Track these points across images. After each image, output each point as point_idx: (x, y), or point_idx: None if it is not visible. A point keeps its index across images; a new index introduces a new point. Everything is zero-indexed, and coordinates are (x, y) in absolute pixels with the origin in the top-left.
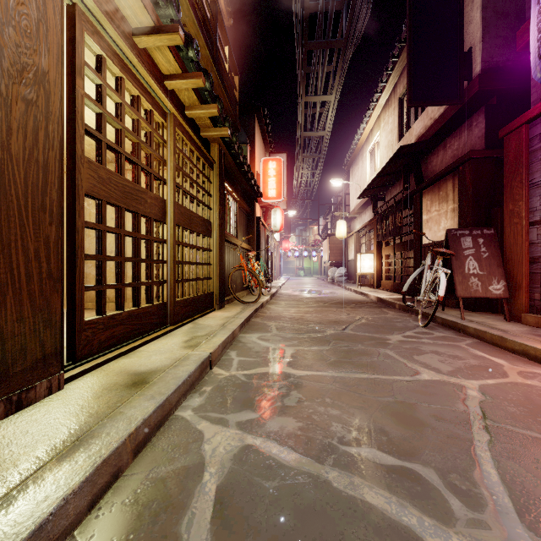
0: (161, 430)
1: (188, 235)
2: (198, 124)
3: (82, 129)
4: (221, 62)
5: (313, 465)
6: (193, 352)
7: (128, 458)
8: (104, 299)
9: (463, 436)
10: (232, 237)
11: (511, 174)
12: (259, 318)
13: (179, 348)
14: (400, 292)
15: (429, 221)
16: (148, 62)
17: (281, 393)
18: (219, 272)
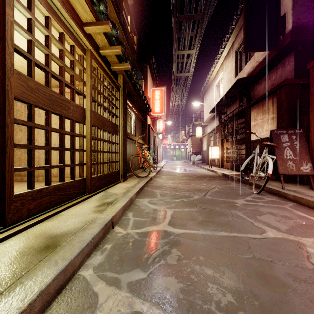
0: (62, 293)
1: (101, 133)
2: (109, 61)
3: (11, 48)
4: (125, 25)
5: None
6: (100, 215)
7: None
8: (33, 177)
9: None
10: (132, 136)
11: None
12: (149, 187)
13: (90, 212)
14: (236, 170)
15: (256, 125)
16: (71, 10)
17: (165, 251)
18: (123, 158)
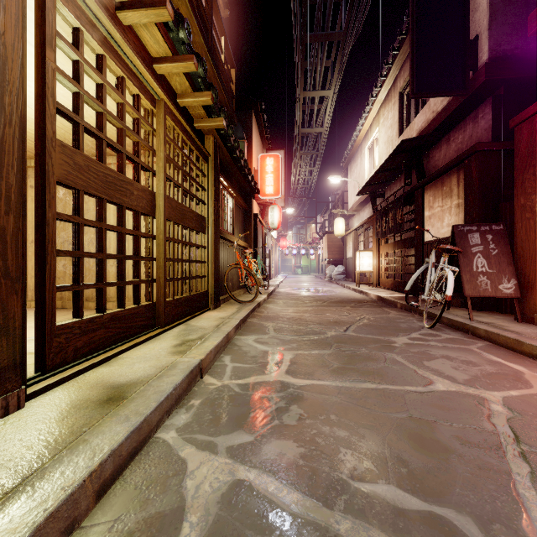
0: (137, 459)
1: (180, 231)
2: (191, 114)
3: (53, 108)
4: (216, 53)
5: (319, 510)
6: (182, 358)
7: (88, 503)
8: (81, 300)
9: (498, 467)
10: (228, 234)
11: (523, 166)
12: (256, 318)
13: (167, 354)
14: (400, 291)
15: (432, 217)
16: (134, 41)
17: (280, 408)
18: (214, 270)
